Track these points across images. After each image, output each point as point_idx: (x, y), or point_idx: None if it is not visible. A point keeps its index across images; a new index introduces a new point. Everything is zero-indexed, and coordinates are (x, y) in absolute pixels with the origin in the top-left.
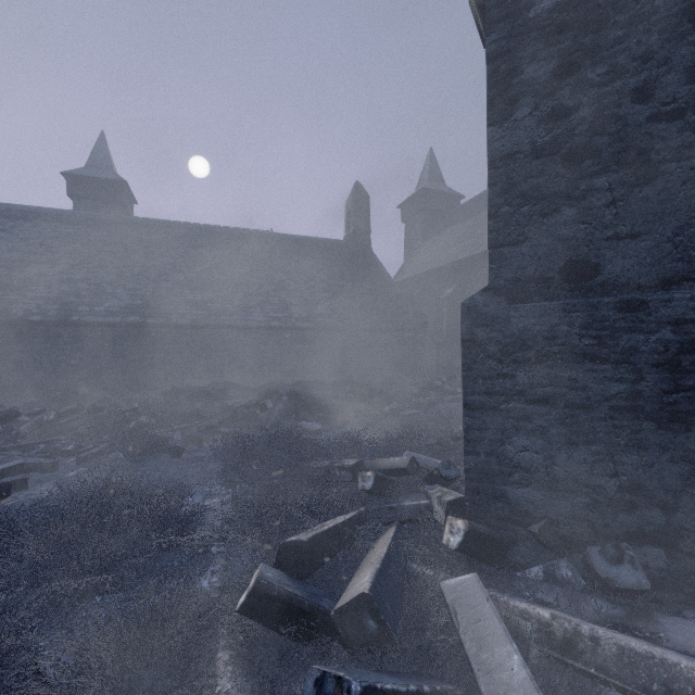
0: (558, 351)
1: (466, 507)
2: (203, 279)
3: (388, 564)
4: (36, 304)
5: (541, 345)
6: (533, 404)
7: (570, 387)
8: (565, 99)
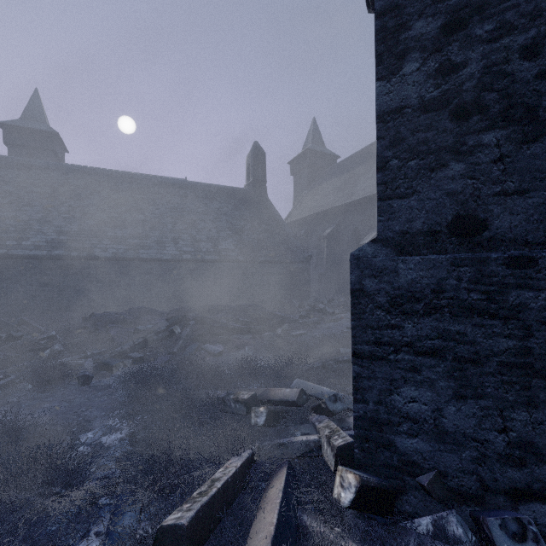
0: (447, 304)
1: (355, 454)
2: (124, 218)
3: (278, 541)
4: None
5: (429, 298)
6: (422, 356)
7: (459, 340)
8: (453, 55)
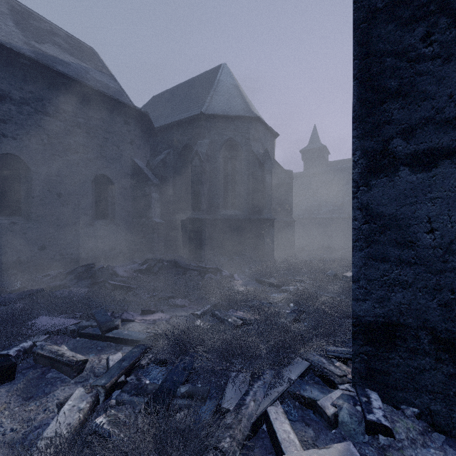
0: None
1: None
2: None
3: None
4: (300, 212)
5: None
6: None
7: None
8: None
